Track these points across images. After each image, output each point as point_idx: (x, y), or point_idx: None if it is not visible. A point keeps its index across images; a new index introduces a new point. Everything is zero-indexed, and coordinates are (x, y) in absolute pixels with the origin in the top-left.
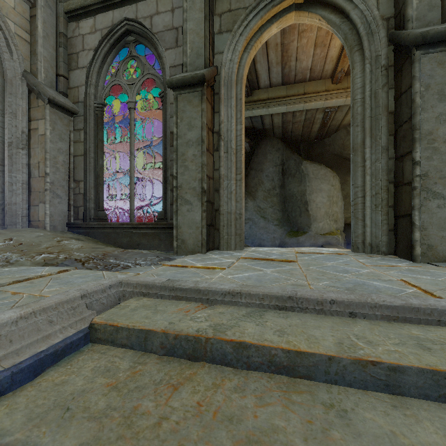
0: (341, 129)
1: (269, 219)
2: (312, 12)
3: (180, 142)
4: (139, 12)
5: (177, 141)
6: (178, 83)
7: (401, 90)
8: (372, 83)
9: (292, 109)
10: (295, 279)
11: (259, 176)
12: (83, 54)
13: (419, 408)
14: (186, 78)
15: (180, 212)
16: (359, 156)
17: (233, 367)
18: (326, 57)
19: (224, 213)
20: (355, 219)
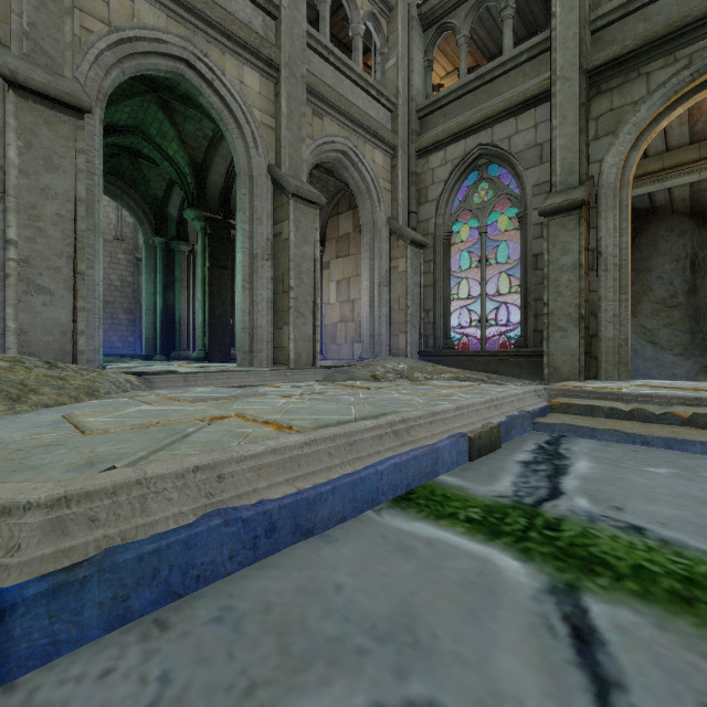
0: None
1: (663, 346)
2: None
3: (552, 268)
4: (495, 135)
5: (548, 268)
6: (552, 211)
7: None
8: None
9: None
10: (703, 395)
11: (643, 280)
12: (432, 188)
13: None
14: (561, 205)
15: (552, 339)
16: None
17: (654, 423)
18: None
19: (603, 339)
20: None
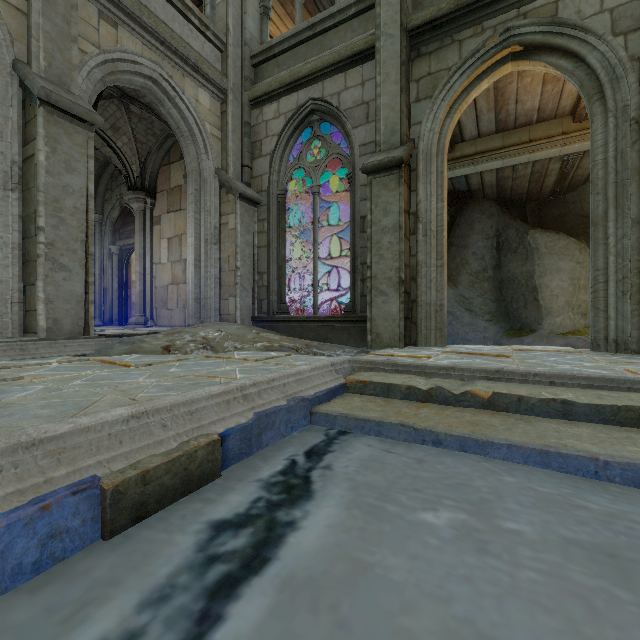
0: None
1: (477, 313)
2: (535, 60)
3: (375, 229)
4: (326, 90)
5: (371, 229)
6: (374, 168)
7: None
8: (618, 141)
9: (511, 162)
10: (504, 364)
11: (462, 254)
12: (266, 141)
13: (583, 424)
14: (382, 162)
15: (375, 304)
16: (600, 231)
17: (453, 406)
18: (561, 92)
19: (422, 305)
20: (595, 309)
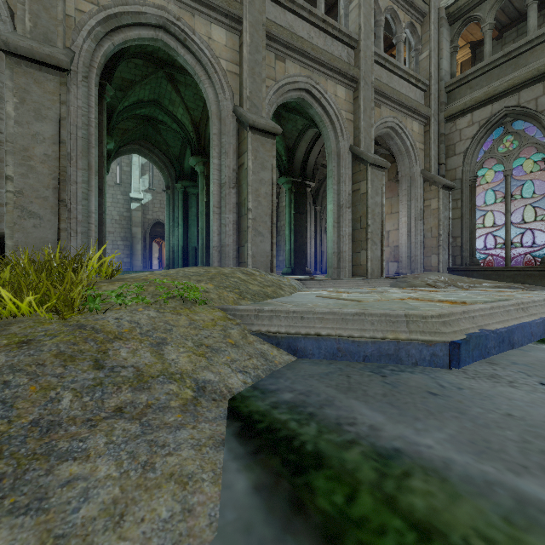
0: None
1: None
2: None
3: None
4: (522, 98)
5: None
6: None
7: None
8: None
9: None
10: None
11: None
12: (460, 144)
13: None
14: None
15: None
16: None
17: None
18: None
19: None
20: None
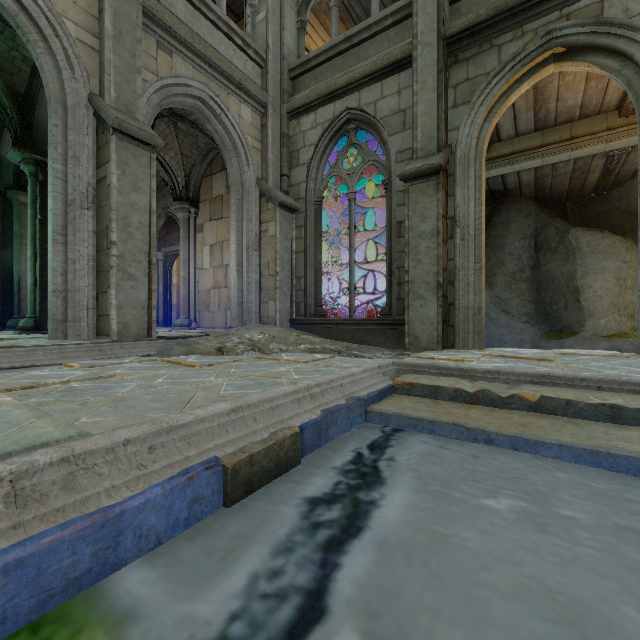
0: None
1: (513, 314)
2: (578, 61)
3: (412, 235)
4: (362, 99)
5: (408, 234)
6: (411, 175)
7: None
8: None
9: (551, 160)
10: (549, 368)
11: (498, 255)
12: (304, 151)
13: (632, 428)
14: (420, 170)
15: (412, 307)
16: None
17: (500, 408)
18: (606, 88)
19: (460, 308)
20: None
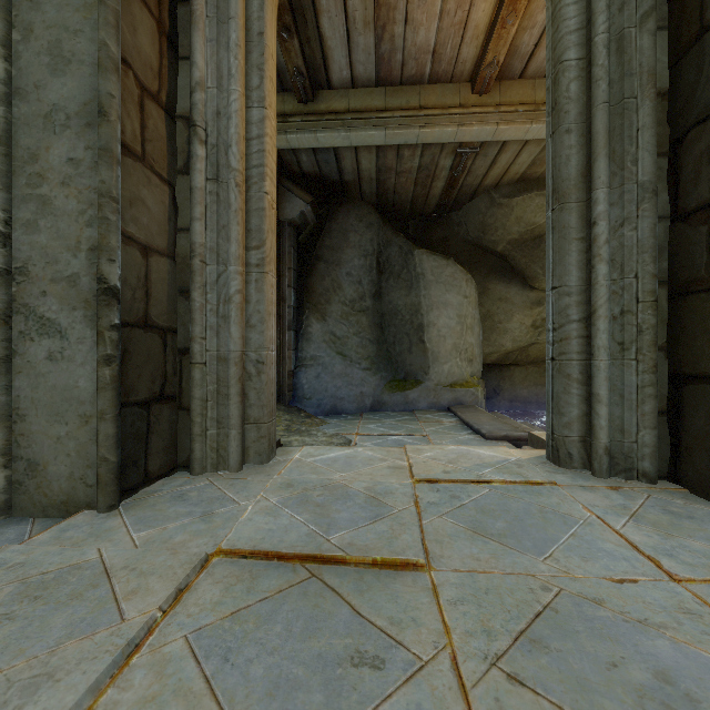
0: (481, 195)
1: (352, 358)
2: None
3: (23, 113)
4: None
5: (10, 109)
6: None
7: (706, 18)
8: (611, 14)
9: (396, 138)
10: None
11: (334, 274)
12: None
13: None
14: None
15: (23, 361)
16: (573, 212)
17: None
18: (466, 25)
19: (208, 361)
20: (564, 378)
